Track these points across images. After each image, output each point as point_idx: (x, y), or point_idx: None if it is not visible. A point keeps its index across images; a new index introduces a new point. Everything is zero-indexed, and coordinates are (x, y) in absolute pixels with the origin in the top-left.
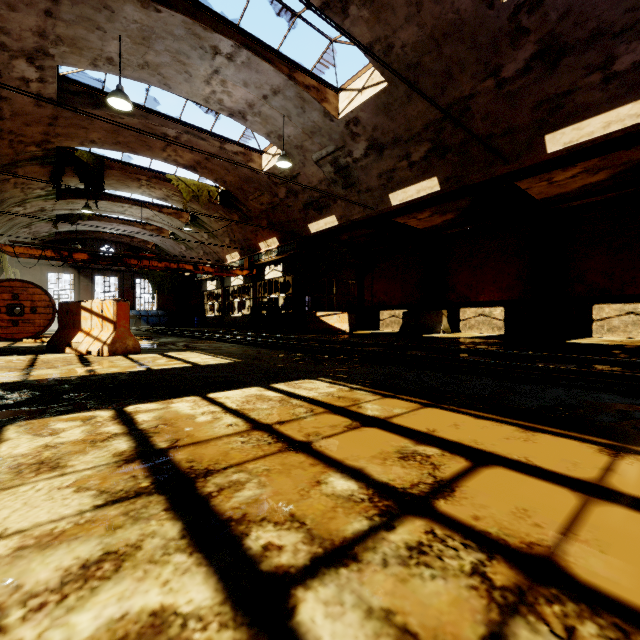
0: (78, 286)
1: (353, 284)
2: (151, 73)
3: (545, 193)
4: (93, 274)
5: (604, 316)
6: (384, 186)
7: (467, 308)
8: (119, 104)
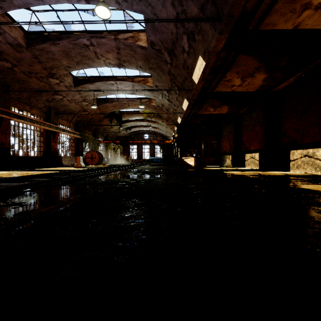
0: (138, 149)
1: (216, 142)
2: (107, 93)
3: (250, 88)
4: (142, 144)
5: (294, 158)
6: (180, 104)
7: (247, 154)
8: (94, 107)
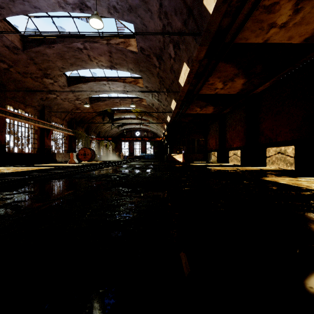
0: (129, 146)
1: (203, 140)
2: (99, 92)
3: (232, 91)
4: (133, 141)
5: (270, 154)
6: (168, 104)
7: (230, 151)
8: (87, 106)
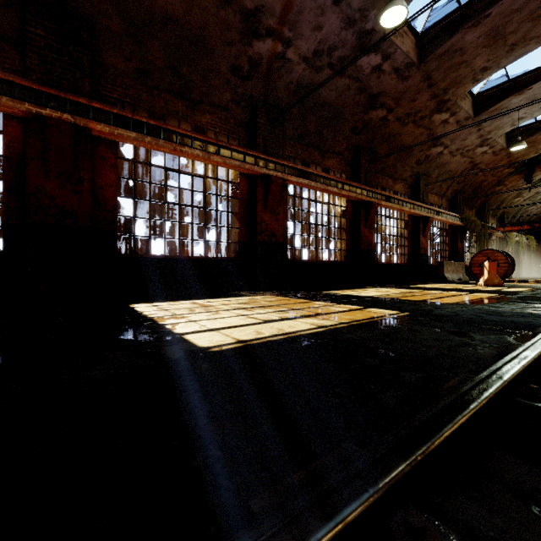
0: None
1: None
2: None
3: None
4: None
5: None
6: None
7: None
8: (517, 148)
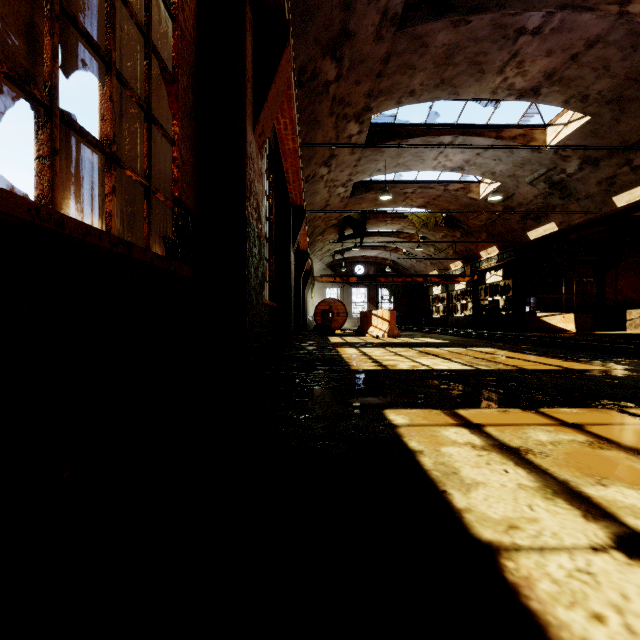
0: (342, 296)
1: (590, 282)
2: (400, 167)
3: None
4: (351, 287)
5: None
6: (605, 191)
7: None
8: (385, 198)
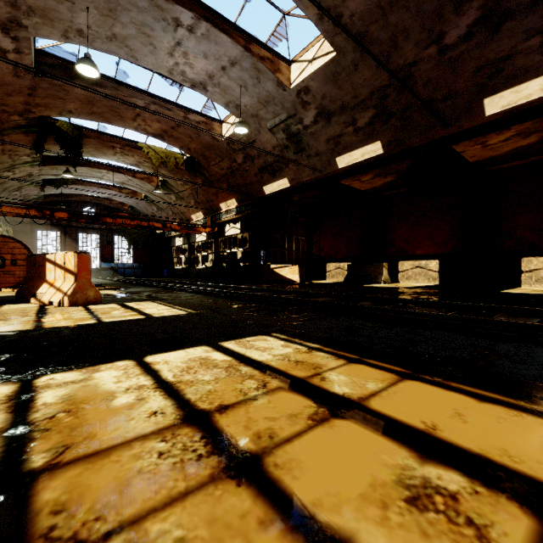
0: (64, 242)
1: (303, 240)
2: (119, 45)
3: (478, 156)
4: (77, 232)
5: (532, 268)
6: (331, 150)
7: (405, 261)
8: (87, 71)
